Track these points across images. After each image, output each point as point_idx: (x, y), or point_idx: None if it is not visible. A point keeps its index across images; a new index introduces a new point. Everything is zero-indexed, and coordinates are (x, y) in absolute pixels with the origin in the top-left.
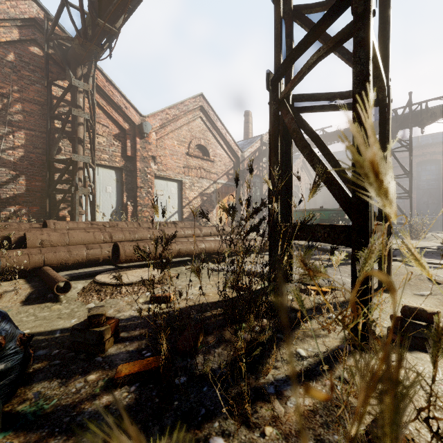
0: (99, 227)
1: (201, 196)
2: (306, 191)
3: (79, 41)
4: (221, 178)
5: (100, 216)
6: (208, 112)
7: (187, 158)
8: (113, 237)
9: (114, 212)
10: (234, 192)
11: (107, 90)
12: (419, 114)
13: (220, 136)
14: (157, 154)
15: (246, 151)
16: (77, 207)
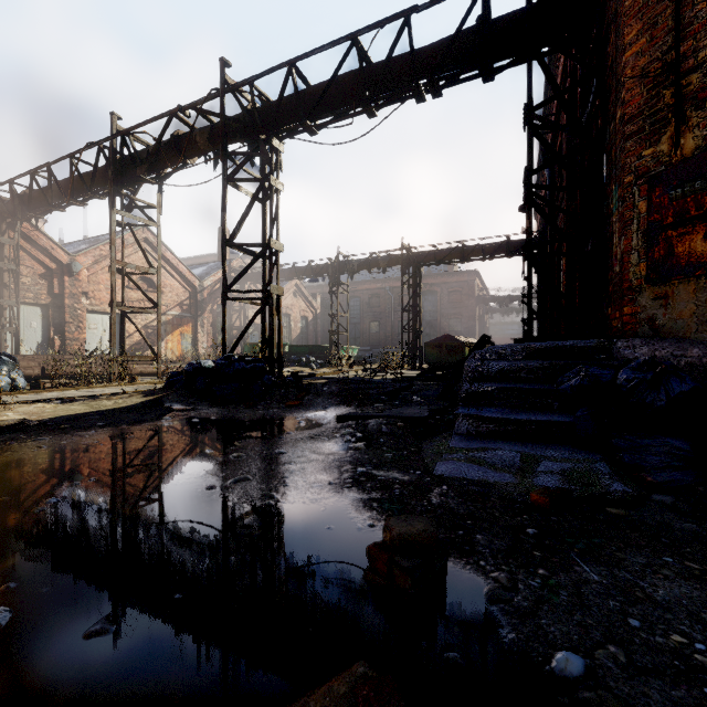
0: (30, 358)
1: (146, 329)
2: (303, 319)
3: (8, 216)
4: (172, 310)
5: (25, 349)
6: (155, 243)
7: (128, 291)
8: (42, 364)
9: (40, 346)
10: (190, 323)
11: (33, 235)
12: (346, 265)
13: (171, 266)
14: (90, 289)
15: (206, 280)
16: (4, 343)
